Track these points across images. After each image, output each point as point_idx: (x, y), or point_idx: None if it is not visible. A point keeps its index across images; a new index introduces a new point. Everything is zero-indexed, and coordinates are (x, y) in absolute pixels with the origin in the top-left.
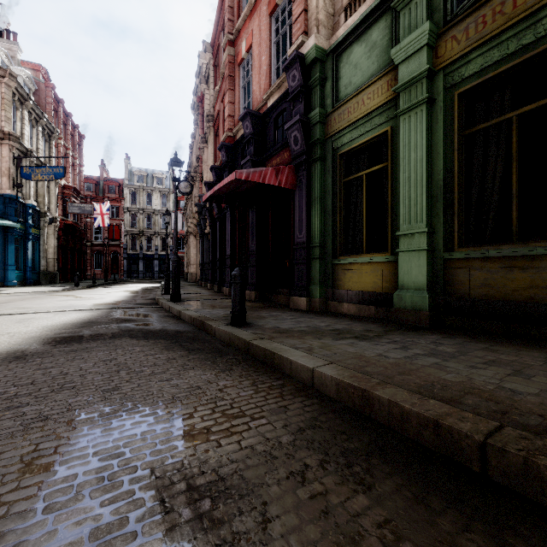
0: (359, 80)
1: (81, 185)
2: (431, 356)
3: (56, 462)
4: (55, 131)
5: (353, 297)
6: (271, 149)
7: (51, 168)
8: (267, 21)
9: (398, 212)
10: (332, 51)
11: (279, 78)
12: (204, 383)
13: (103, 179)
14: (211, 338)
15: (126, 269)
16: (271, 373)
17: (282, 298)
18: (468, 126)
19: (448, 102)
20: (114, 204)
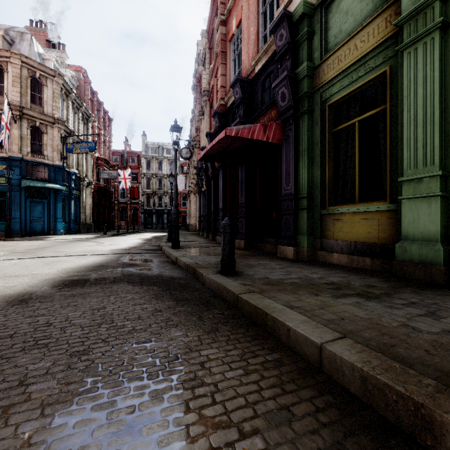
0: (350, 26)
1: (110, 157)
2: None
3: None
4: (91, 116)
5: (344, 247)
6: (259, 110)
7: (86, 143)
8: None
9: (399, 156)
10: (321, 4)
11: (267, 42)
12: (184, 350)
13: (127, 152)
14: (201, 286)
15: (143, 221)
16: (263, 340)
17: (269, 247)
18: None
19: None
20: (134, 171)
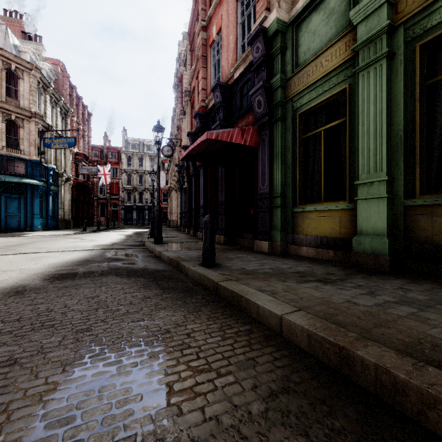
0: (317, 46)
1: (89, 152)
2: (404, 305)
3: (0, 427)
4: (70, 110)
5: (311, 241)
6: (237, 114)
7: (66, 139)
8: (234, 6)
9: (356, 163)
10: (292, 23)
11: (245, 52)
12: (173, 325)
13: (106, 148)
14: (184, 277)
15: (124, 217)
16: (238, 317)
17: (247, 242)
18: (429, 77)
19: (408, 55)
20: (114, 167)
